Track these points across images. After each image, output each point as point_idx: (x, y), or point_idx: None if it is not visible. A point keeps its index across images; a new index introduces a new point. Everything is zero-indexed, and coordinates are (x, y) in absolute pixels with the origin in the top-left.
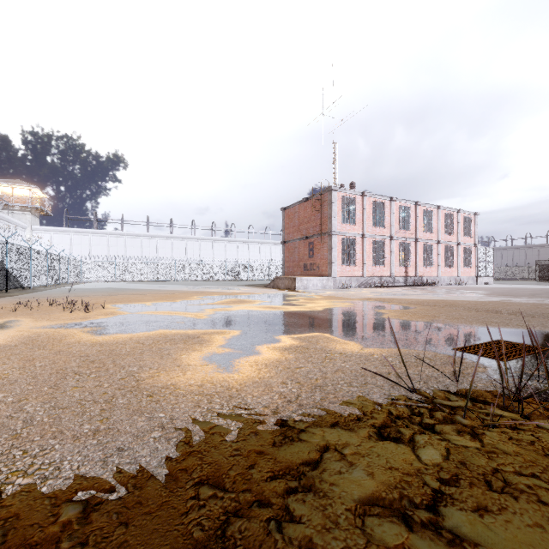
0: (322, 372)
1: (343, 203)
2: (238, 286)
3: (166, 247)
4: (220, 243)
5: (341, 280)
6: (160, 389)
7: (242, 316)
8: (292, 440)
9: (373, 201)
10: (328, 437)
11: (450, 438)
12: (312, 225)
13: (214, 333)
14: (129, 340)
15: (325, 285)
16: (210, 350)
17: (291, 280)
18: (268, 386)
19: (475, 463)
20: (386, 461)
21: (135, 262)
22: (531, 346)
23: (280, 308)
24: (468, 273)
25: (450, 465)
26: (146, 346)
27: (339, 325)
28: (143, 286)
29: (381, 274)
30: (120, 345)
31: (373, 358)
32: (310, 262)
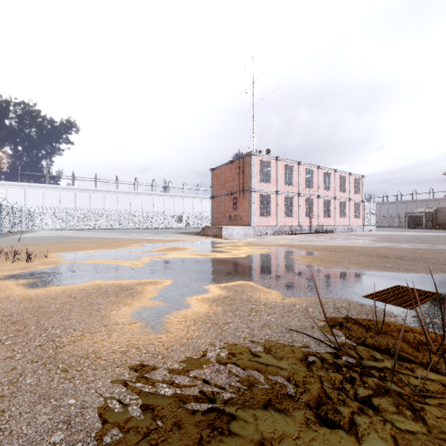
0: (250, 328)
1: (261, 166)
2: (174, 233)
3: (112, 200)
4: (159, 197)
5: (260, 229)
6: (79, 359)
7: (175, 263)
8: (222, 434)
9: (285, 164)
10: (262, 426)
11: (392, 419)
12: (236, 183)
13: (147, 283)
14: (62, 293)
15: (246, 233)
16: (141, 304)
17: (218, 228)
18: (195, 349)
19: None
20: None
21: (84, 212)
22: (426, 292)
23: (209, 255)
24: (357, 222)
25: None
26: (77, 301)
27: (261, 272)
28: (90, 234)
29: (291, 223)
30: (50, 300)
31: (295, 309)
32: (234, 213)
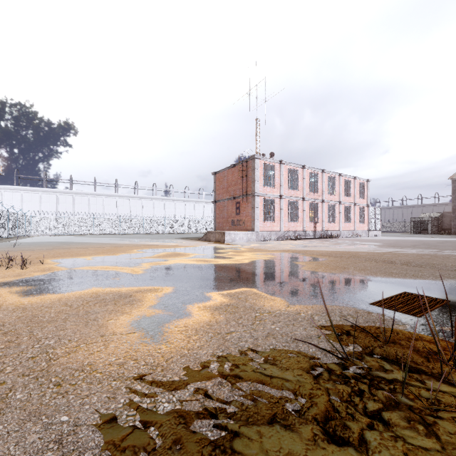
0: (254, 338)
1: (264, 169)
2: (175, 239)
3: (112, 204)
4: (159, 201)
5: (263, 234)
6: (74, 371)
7: (176, 270)
8: (224, 453)
9: (289, 168)
10: (267, 443)
11: (404, 435)
12: (239, 187)
13: (146, 290)
14: (57, 301)
15: (250, 238)
16: (140, 312)
17: (221, 234)
18: (197, 361)
19: None
20: None
21: (83, 217)
22: (434, 299)
23: (212, 261)
24: (362, 227)
25: None
26: (73, 310)
27: (264, 279)
28: (89, 239)
29: (295, 228)
30: (45, 308)
31: (301, 318)
32: (237, 218)
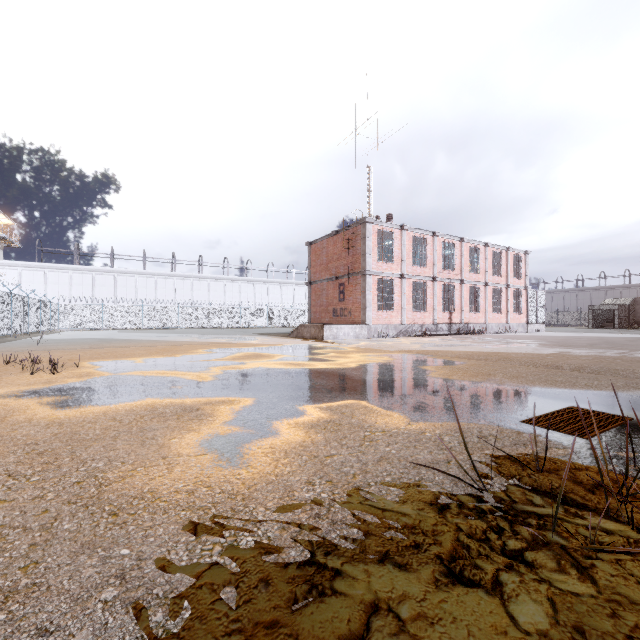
0: (362, 463)
1: (379, 238)
2: (255, 335)
3: (167, 287)
4: (233, 283)
5: (377, 328)
6: (132, 499)
7: (257, 376)
8: (323, 593)
9: (413, 236)
10: (377, 584)
11: (551, 578)
12: (343, 263)
13: (219, 402)
14: (103, 415)
15: (358, 334)
16: (211, 430)
17: (318, 328)
18: (287, 489)
19: (598, 629)
20: (467, 632)
21: (128, 305)
22: (611, 416)
23: (305, 365)
24: (518, 319)
25: (563, 635)
26: (123, 426)
27: (378, 388)
28: (137, 335)
29: (422, 320)
30: (88, 424)
31: (425, 438)
32: (341, 306)
